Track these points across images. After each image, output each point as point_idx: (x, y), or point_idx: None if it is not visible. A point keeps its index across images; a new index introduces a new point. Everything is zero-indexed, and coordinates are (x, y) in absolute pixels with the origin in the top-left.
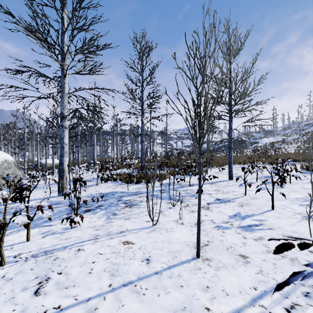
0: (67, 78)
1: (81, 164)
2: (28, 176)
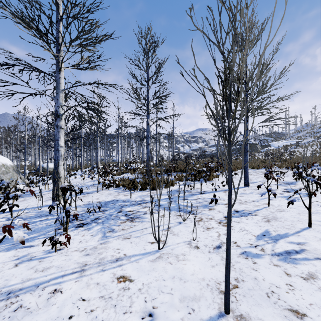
0: (62, 72)
1: (85, 168)
2: (27, 181)
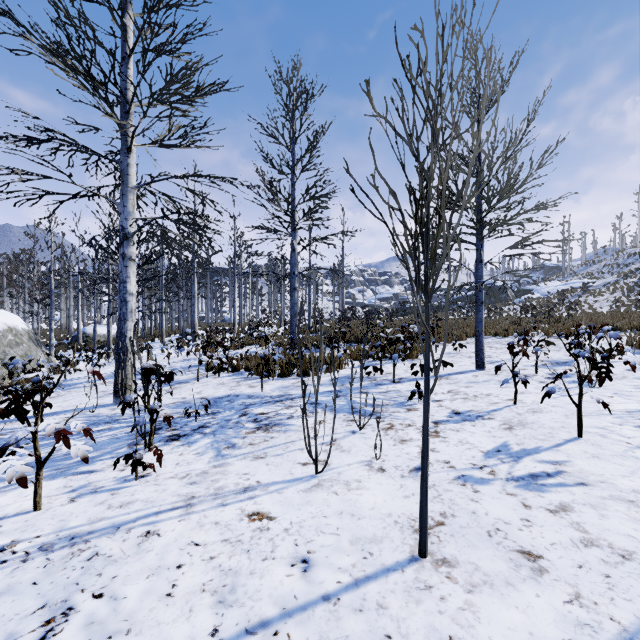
0: (133, 153)
1: (168, 336)
2: (57, 361)
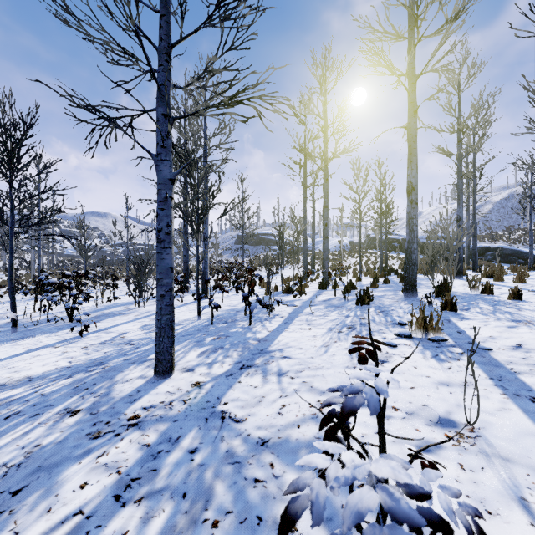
0: None
1: None
2: None
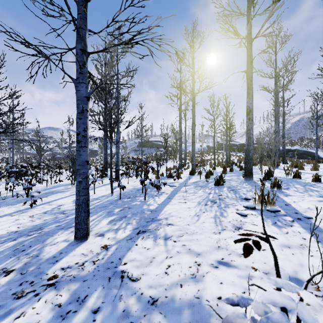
0: None
1: None
2: None
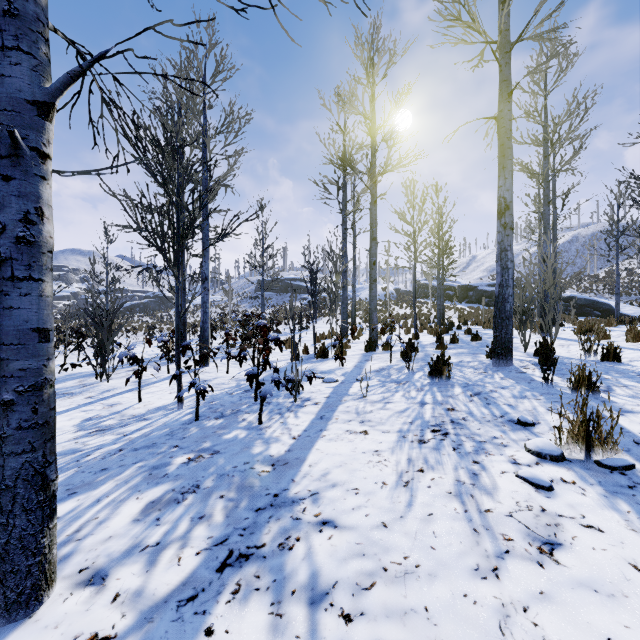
0: None
1: None
2: None
